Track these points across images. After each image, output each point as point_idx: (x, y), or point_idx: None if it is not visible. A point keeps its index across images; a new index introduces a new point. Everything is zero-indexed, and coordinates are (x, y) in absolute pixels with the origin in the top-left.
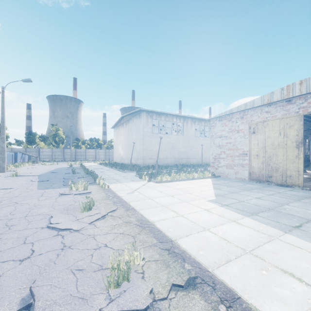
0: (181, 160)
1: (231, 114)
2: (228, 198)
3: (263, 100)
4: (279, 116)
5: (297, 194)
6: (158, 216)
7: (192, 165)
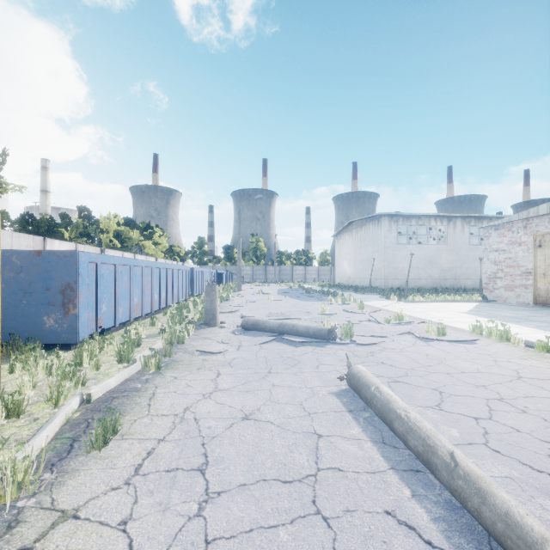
0: (445, 282)
1: (511, 222)
2: (480, 312)
3: (549, 208)
4: None
5: None
6: (413, 314)
7: (462, 289)
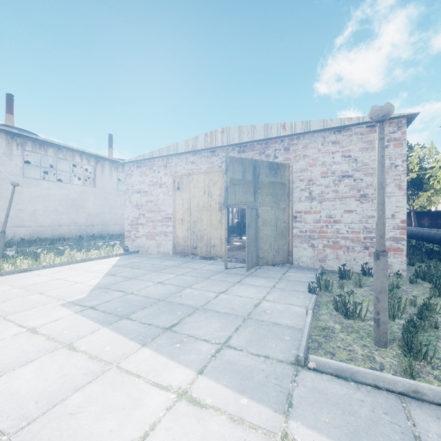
0: (92, 228)
1: (153, 159)
2: (110, 291)
3: (187, 146)
4: (204, 169)
5: (213, 269)
6: None
7: (109, 236)
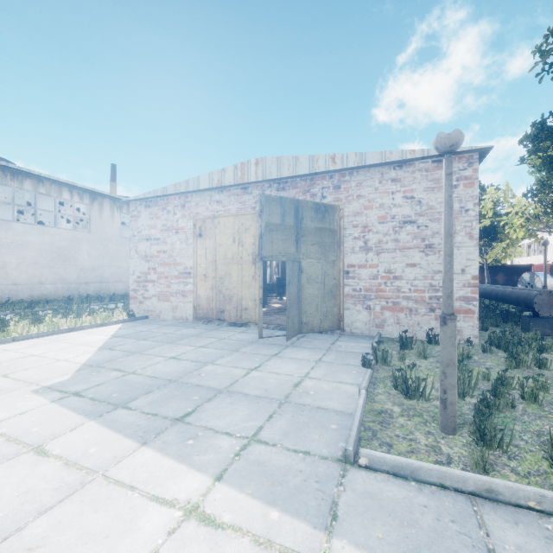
0: (86, 287)
1: (166, 197)
2: (104, 371)
3: (212, 180)
4: (234, 211)
5: (244, 338)
6: None
7: (109, 296)
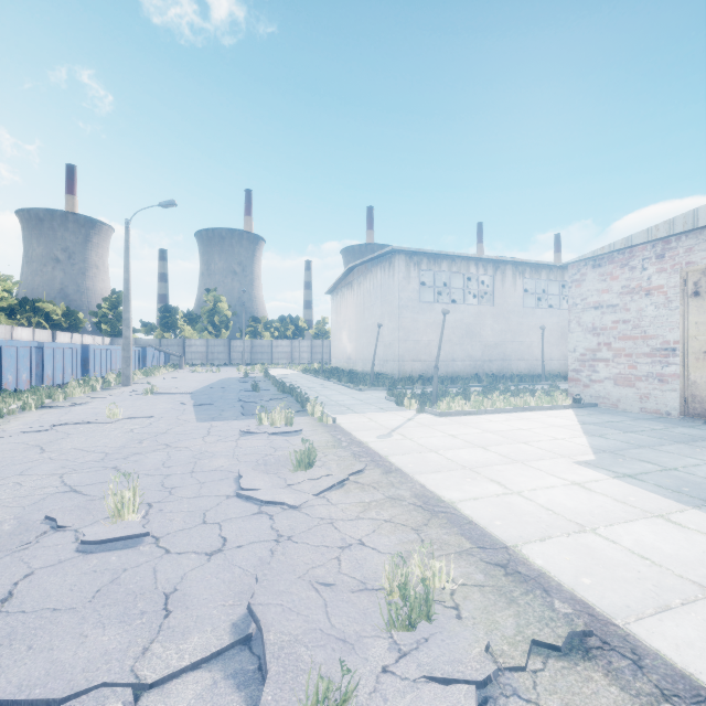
0: (490, 365)
1: (628, 249)
2: (629, 459)
3: None
4: None
5: None
6: (461, 491)
7: (518, 376)
